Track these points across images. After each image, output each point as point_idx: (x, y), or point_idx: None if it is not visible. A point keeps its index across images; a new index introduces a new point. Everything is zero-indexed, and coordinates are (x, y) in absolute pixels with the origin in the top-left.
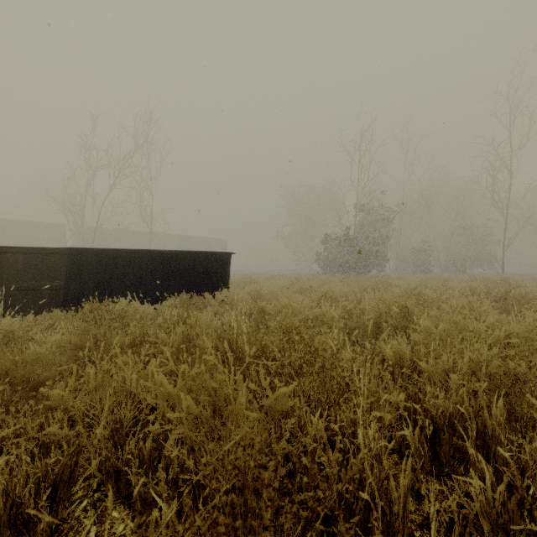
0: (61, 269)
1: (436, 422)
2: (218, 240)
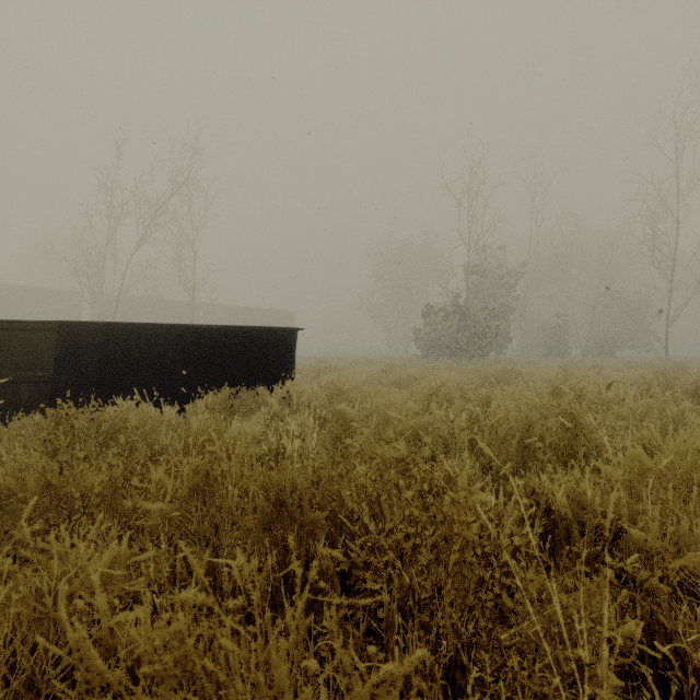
0: (48, 353)
1: None
2: (284, 312)
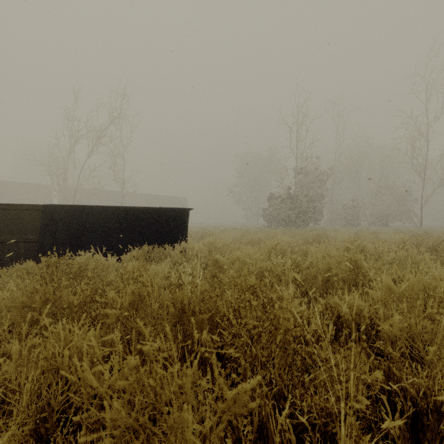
0: (36, 224)
1: (418, 405)
2: (180, 198)
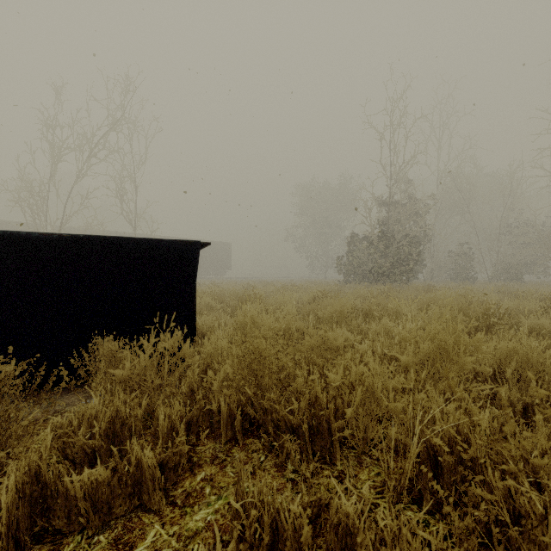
0: None
1: None
2: (221, 243)
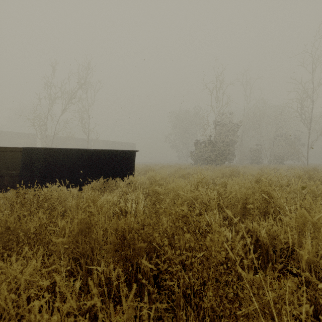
0: (17, 162)
1: None
2: (130, 143)
